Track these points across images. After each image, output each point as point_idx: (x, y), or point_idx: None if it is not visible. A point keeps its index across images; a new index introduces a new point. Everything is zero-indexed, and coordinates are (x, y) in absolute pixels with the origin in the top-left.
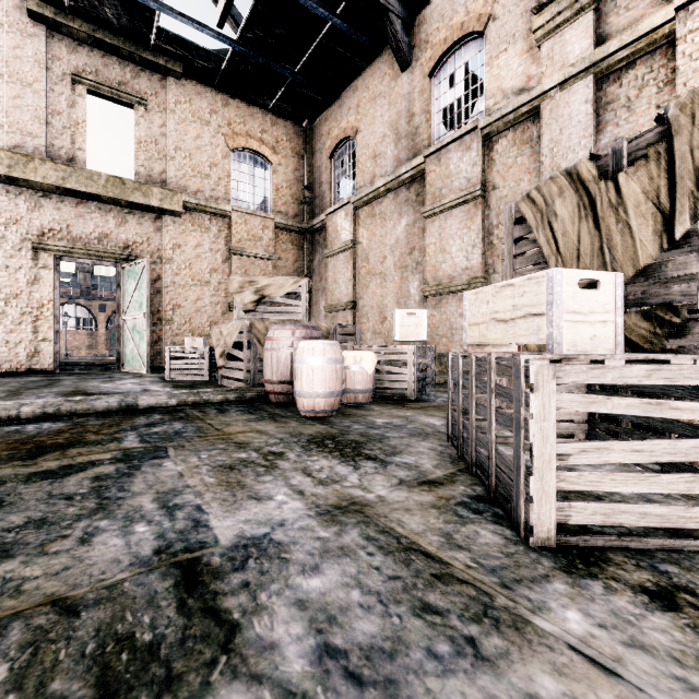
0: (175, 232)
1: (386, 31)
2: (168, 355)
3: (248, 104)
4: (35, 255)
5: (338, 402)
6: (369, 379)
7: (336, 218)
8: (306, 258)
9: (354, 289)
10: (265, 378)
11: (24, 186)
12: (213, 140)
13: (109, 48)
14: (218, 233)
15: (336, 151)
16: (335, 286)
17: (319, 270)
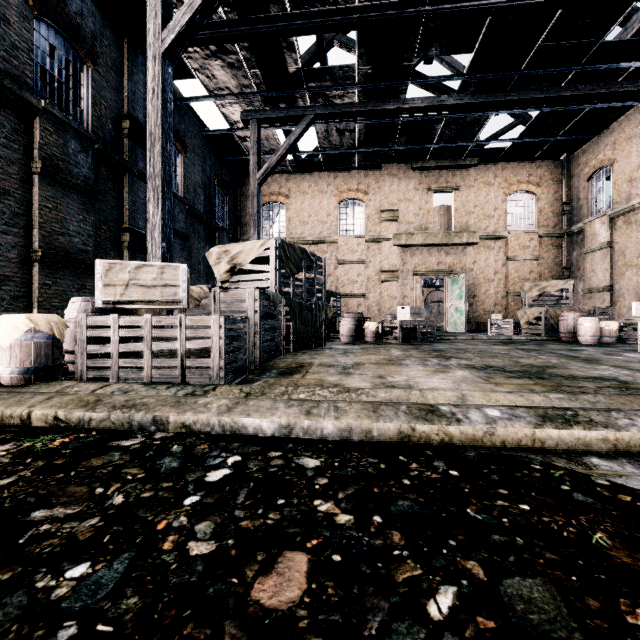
0: (474, 254)
1: (639, 101)
2: (489, 323)
3: (518, 162)
4: (413, 277)
5: (597, 339)
6: (614, 333)
7: (593, 226)
8: (564, 254)
9: (610, 277)
10: (560, 331)
11: (409, 247)
12: (495, 194)
13: (442, 168)
14: (499, 249)
15: (593, 175)
16: (592, 274)
17: (576, 262)
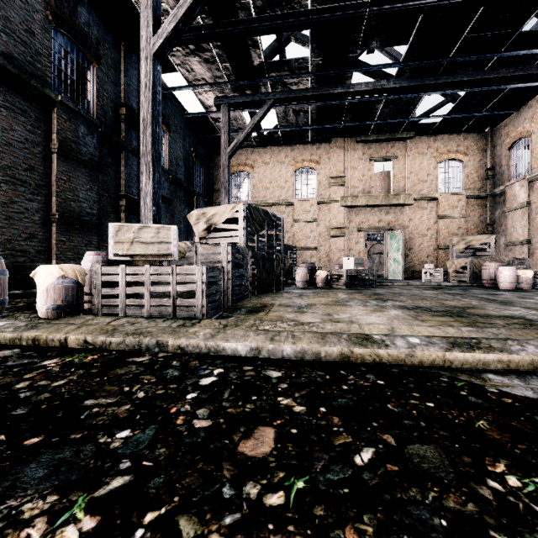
0: (409, 213)
1: None
2: (422, 271)
3: (448, 134)
4: (357, 233)
5: (514, 285)
6: (529, 280)
7: (514, 188)
8: (488, 212)
9: (528, 232)
10: (483, 278)
11: (354, 207)
12: (428, 162)
13: (382, 140)
14: (431, 209)
15: (514, 145)
16: (513, 230)
17: (499, 219)
